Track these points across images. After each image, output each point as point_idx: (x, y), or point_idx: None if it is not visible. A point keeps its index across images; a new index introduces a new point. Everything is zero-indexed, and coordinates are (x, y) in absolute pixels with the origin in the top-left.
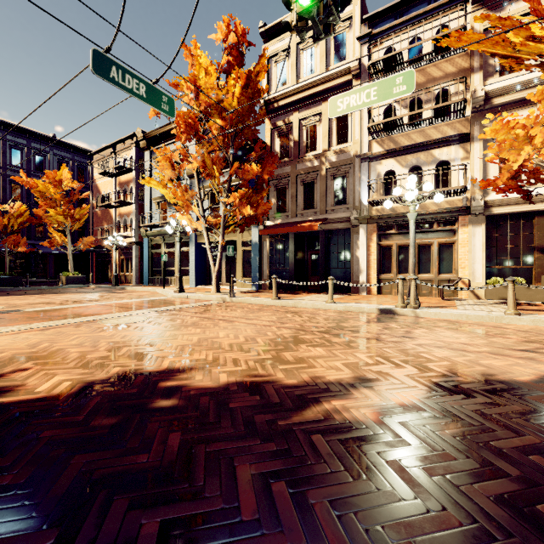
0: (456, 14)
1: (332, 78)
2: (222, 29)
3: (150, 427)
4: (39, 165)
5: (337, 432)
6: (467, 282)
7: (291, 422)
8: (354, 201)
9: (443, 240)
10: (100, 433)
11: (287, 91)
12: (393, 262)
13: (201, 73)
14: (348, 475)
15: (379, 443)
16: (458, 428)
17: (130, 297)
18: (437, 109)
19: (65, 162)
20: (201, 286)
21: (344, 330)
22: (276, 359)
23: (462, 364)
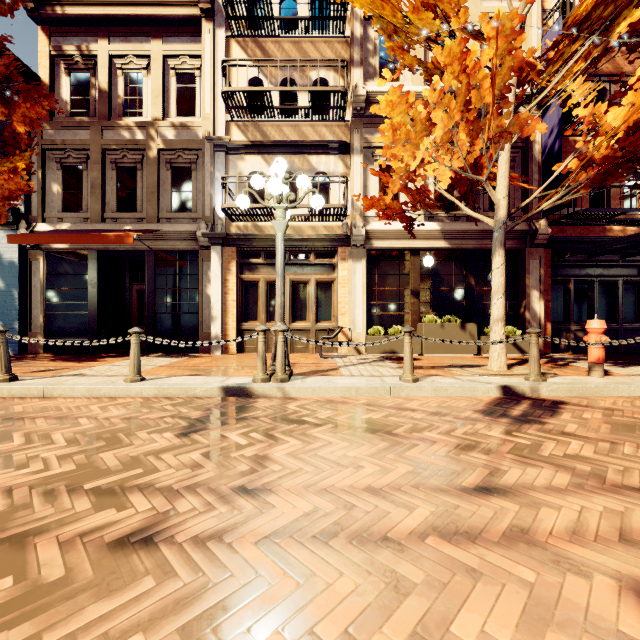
0: None
1: (168, 2)
2: None
3: None
4: None
5: None
6: (348, 332)
7: None
8: (203, 209)
9: (321, 278)
10: None
11: None
12: (261, 305)
13: None
14: None
15: None
16: None
17: None
18: (315, 94)
19: None
20: None
21: (80, 492)
22: None
23: None
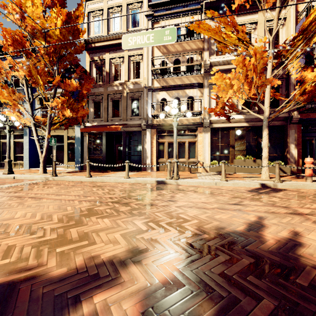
0: (197, 17)
1: None
2: None
3: None
4: None
5: None
6: (202, 163)
7: None
8: (143, 114)
9: (190, 140)
10: None
11: (101, 37)
12: (166, 152)
13: (27, 2)
14: None
15: None
16: (212, 307)
17: None
18: (188, 66)
19: None
20: (34, 168)
21: (131, 198)
22: (60, 238)
23: (205, 220)
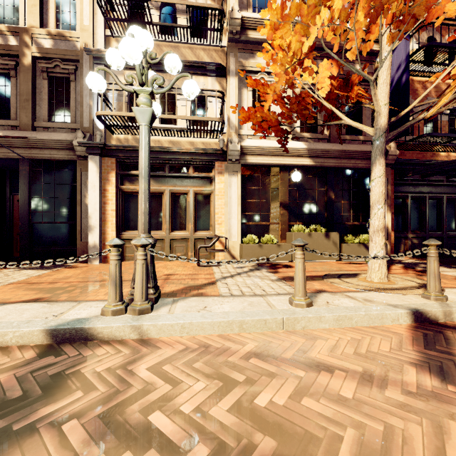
0: None
1: None
2: None
3: None
4: None
5: None
6: (224, 241)
7: None
8: (81, 119)
9: (199, 190)
10: None
11: None
12: None
13: None
14: None
15: None
16: None
17: None
18: (192, 11)
19: None
20: None
21: None
22: None
23: None
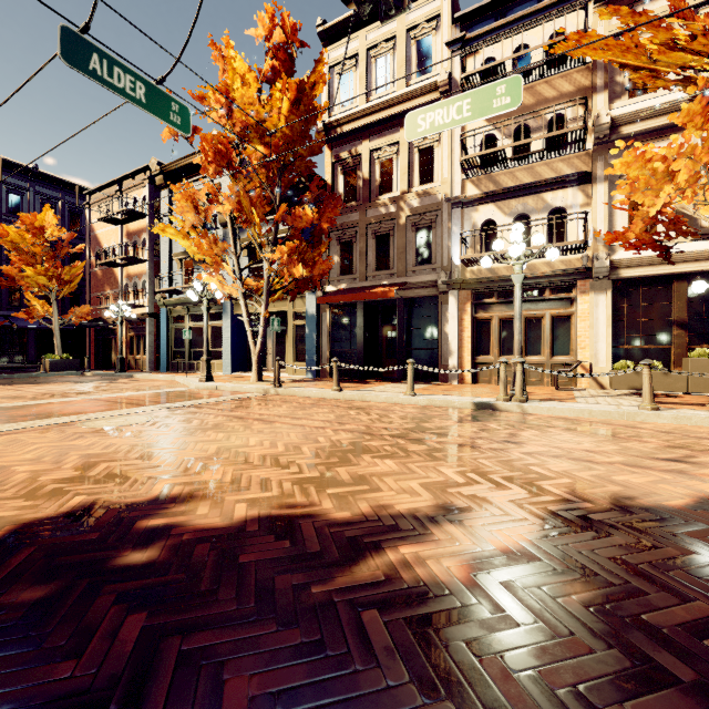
0: (574, 15)
1: (414, 96)
2: (264, 22)
3: (97, 603)
4: (14, 206)
5: (403, 603)
6: (589, 367)
7: (332, 586)
8: (442, 260)
9: (557, 312)
10: (8, 618)
11: (354, 112)
12: (494, 340)
13: (235, 82)
14: (415, 692)
15: (470, 623)
16: (591, 591)
17: (137, 388)
18: (550, 138)
19: (52, 204)
20: (238, 373)
21: (426, 433)
22: (325, 478)
23: (589, 481)
